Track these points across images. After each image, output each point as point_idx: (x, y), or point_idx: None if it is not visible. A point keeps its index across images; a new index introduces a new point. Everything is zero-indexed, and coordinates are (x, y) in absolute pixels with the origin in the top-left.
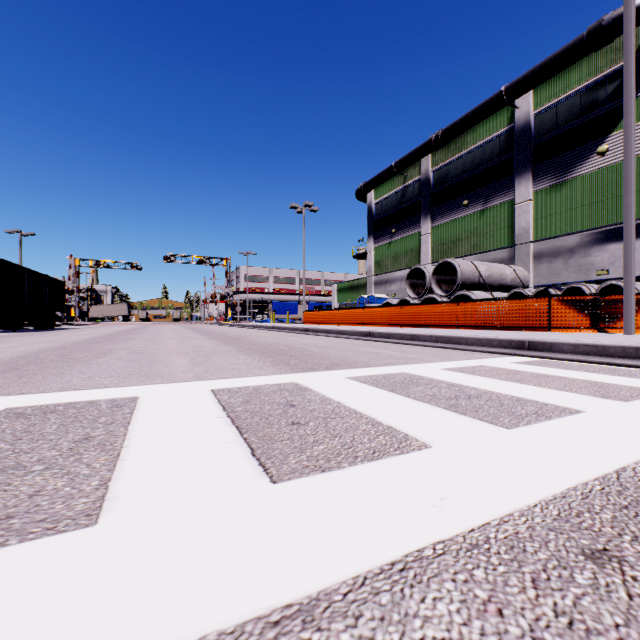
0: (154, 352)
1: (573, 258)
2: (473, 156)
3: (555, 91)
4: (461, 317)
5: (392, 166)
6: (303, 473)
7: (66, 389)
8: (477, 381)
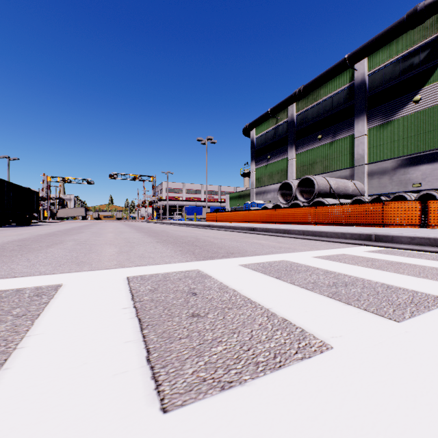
0: (93, 243)
1: (396, 175)
2: (325, 104)
3: (383, 58)
4: (318, 217)
5: (268, 111)
6: (199, 392)
7: (5, 276)
8: (346, 268)
